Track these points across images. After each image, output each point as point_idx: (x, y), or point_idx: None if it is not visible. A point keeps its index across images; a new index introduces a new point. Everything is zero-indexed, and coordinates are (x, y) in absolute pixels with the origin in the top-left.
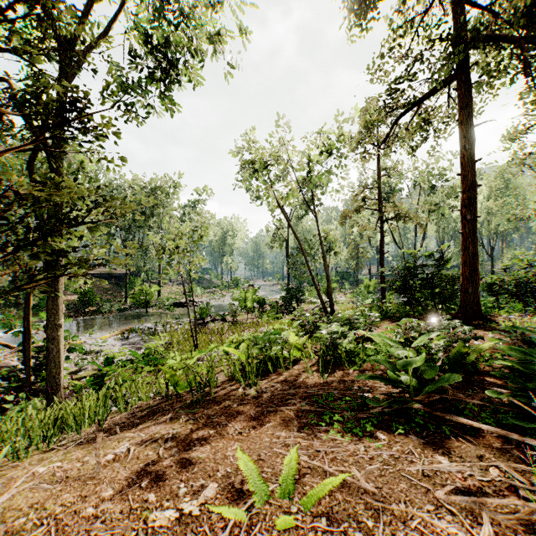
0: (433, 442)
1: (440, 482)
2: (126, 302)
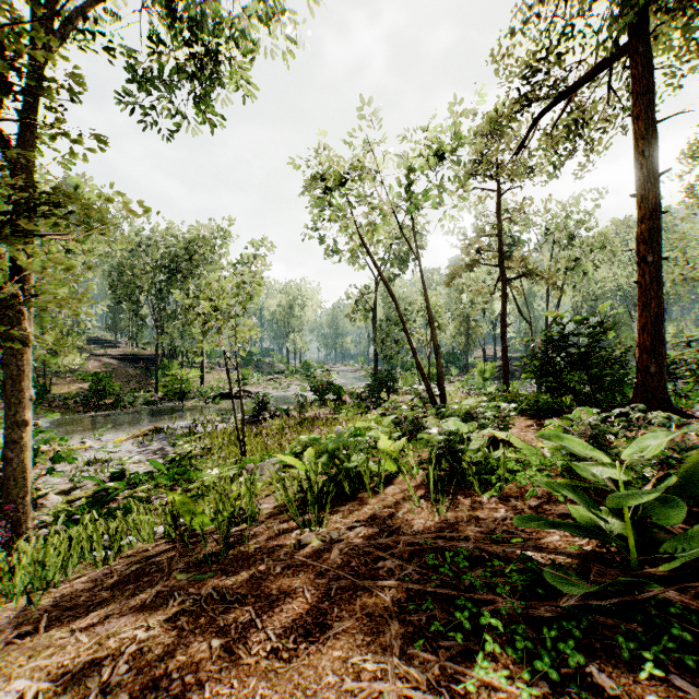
0: None
1: None
2: (157, 393)
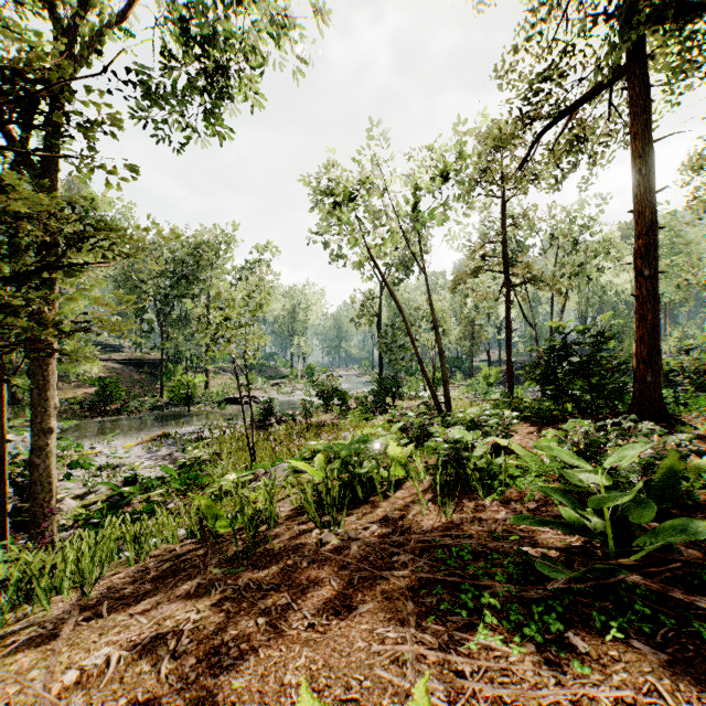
0: (685, 660)
1: None
2: (162, 398)
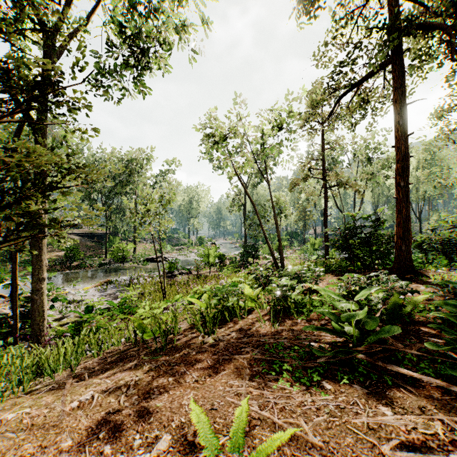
0: (376, 392)
1: (385, 436)
2: (106, 258)
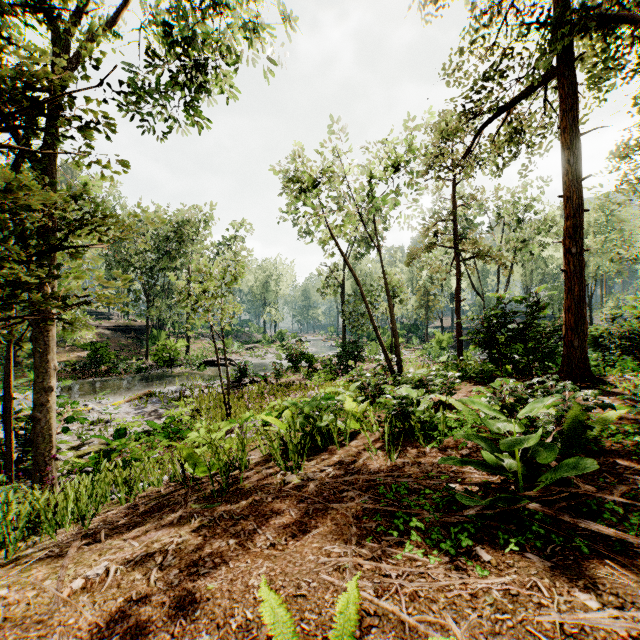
0: (565, 566)
1: None
2: (148, 361)
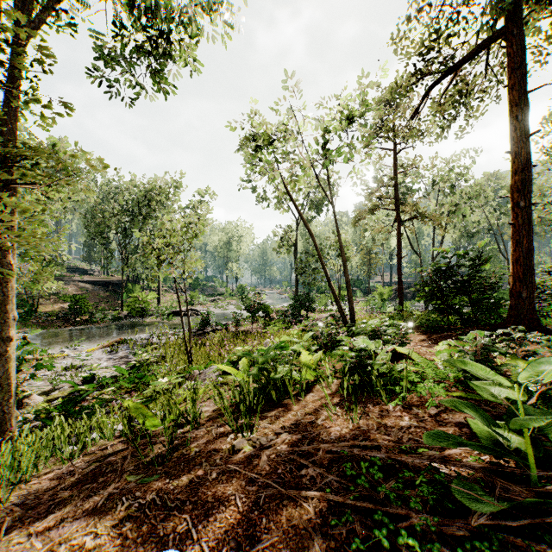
0: None
1: None
2: (123, 311)
